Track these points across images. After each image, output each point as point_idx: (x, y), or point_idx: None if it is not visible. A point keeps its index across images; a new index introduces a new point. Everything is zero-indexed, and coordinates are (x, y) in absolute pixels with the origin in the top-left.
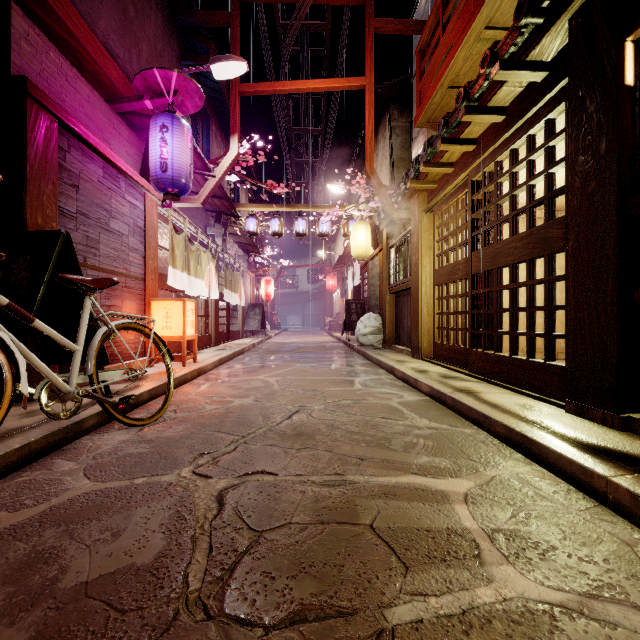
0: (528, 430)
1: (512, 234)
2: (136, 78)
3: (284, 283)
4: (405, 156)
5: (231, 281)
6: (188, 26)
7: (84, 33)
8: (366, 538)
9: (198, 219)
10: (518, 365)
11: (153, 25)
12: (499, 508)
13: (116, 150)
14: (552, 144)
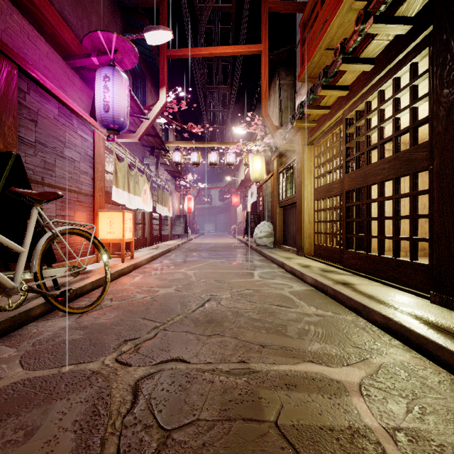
0: (405, 320)
1: (380, 158)
2: (85, 39)
3: (201, 200)
4: (290, 105)
5: (162, 198)
6: (128, 6)
7: (42, 2)
8: (272, 439)
9: (137, 152)
10: (386, 262)
11: (101, 3)
12: (394, 401)
13: (70, 96)
14: (416, 83)
